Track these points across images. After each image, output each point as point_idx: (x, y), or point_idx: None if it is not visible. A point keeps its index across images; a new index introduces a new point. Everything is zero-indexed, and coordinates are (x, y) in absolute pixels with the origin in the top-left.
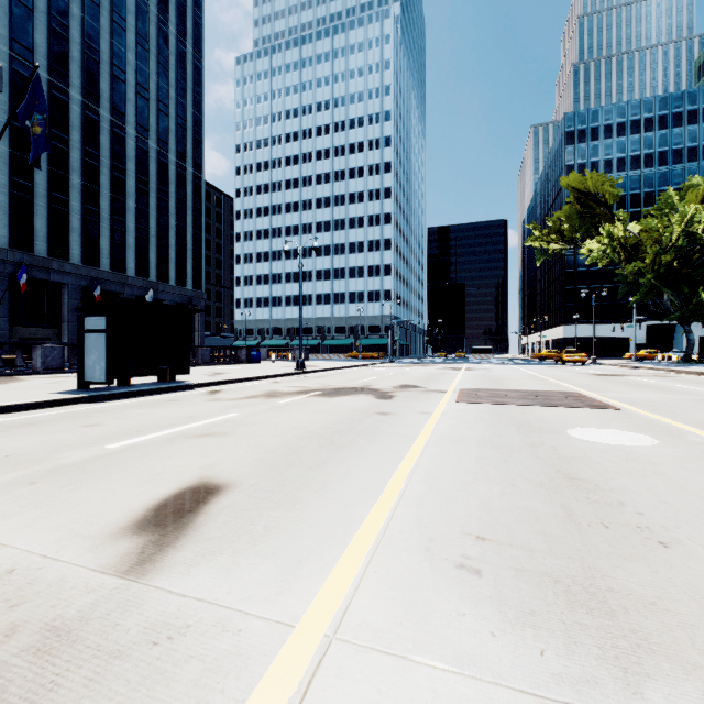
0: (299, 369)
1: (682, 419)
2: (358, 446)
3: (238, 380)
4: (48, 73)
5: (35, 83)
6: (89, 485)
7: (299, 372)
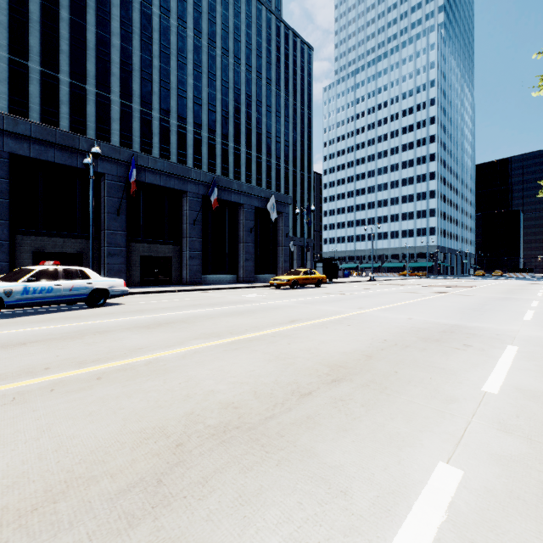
0: (371, 279)
1: (475, 289)
2: (388, 288)
3: (351, 281)
4: (256, 152)
5: (308, 207)
6: (353, 288)
7: (372, 280)
